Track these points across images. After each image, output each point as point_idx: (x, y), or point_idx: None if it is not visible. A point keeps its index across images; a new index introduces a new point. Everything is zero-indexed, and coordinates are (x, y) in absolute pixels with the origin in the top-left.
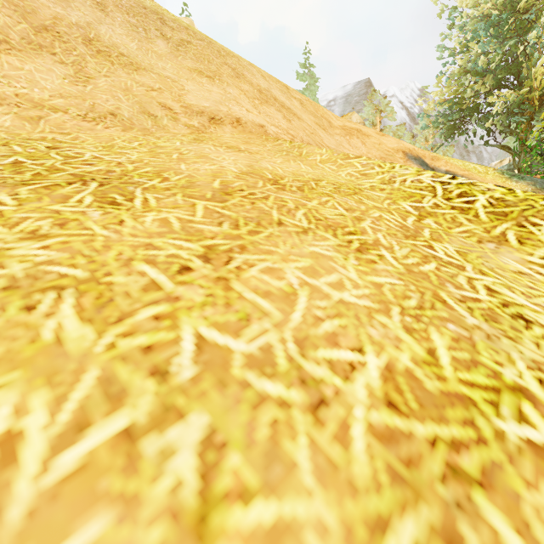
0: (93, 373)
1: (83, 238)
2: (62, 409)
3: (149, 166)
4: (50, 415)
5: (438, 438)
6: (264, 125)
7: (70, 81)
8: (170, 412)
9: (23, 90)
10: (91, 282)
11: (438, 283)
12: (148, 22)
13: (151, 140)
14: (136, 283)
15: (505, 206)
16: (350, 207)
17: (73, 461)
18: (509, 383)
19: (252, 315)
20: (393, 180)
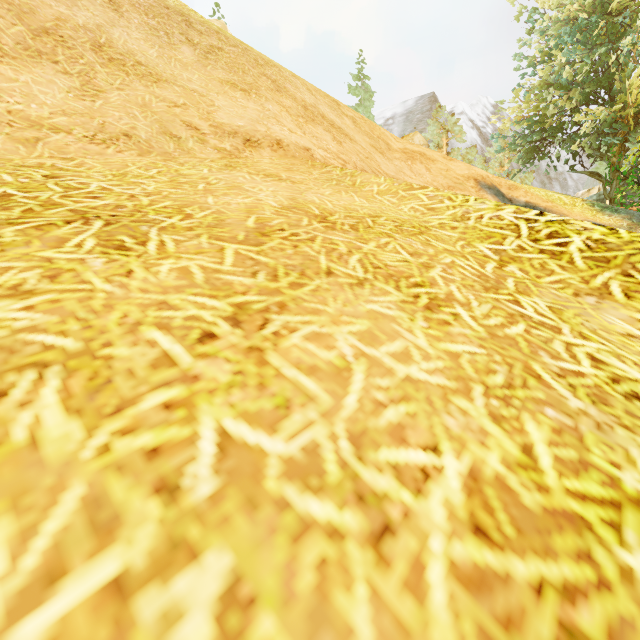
0: (77, 491)
1: (79, 295)
2: (28, 548)
3: (168, 199)
4: (11, 558)
5: (544, 581)
6: (310, 148)
7: (75, 95)
8: (179, 550)
9: (17, 106)
10: (84, 356)
11: (529, 351)
12: (171, 25)
13: (173, 167)
14: (143, 357)
15: (606, 249)
16: (415, 251)
17: (36, 635)
18: (631, 494)
19: (292, 401)
20: (467, 216)
